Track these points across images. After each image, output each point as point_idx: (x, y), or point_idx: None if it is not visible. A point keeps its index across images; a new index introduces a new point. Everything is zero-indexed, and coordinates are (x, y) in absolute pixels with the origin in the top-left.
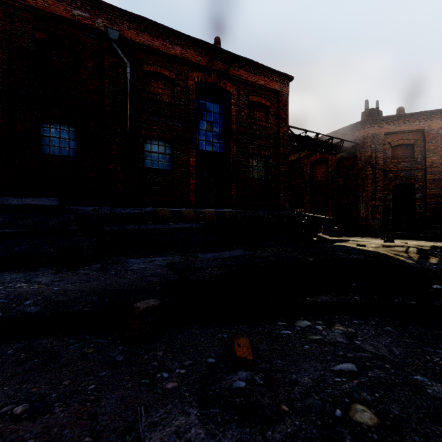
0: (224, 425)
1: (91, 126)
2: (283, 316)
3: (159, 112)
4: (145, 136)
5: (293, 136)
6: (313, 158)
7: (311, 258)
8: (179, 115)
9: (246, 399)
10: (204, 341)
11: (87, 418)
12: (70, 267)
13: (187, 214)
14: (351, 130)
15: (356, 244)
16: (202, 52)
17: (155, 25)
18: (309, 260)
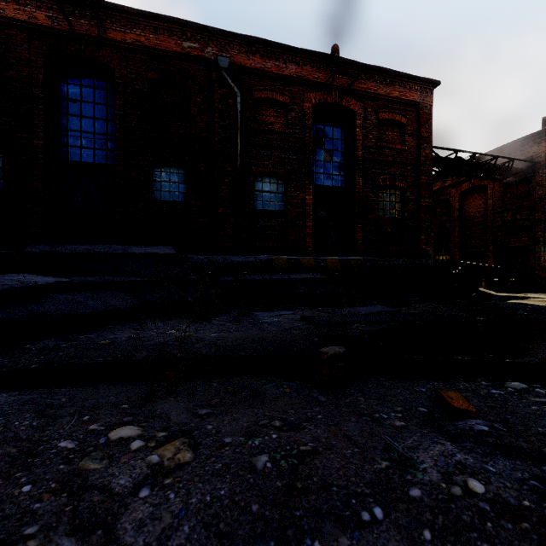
0: (489, 456)
1: (200, 166)
2: (483, 377)
3: (271, 145)
4: (256, 173)
5: (438, 159)
6: (463, 187)
7: (481, 318)
8: (294, 146)
9: (498, 440)
10: (401, 392)
11: (341, 437)
12: (203, 317)
13: (306, 263)
14: (526, 145)
15: (543, 301)
16: (320, 67)
17: (267, 44)
18: (479, 319)
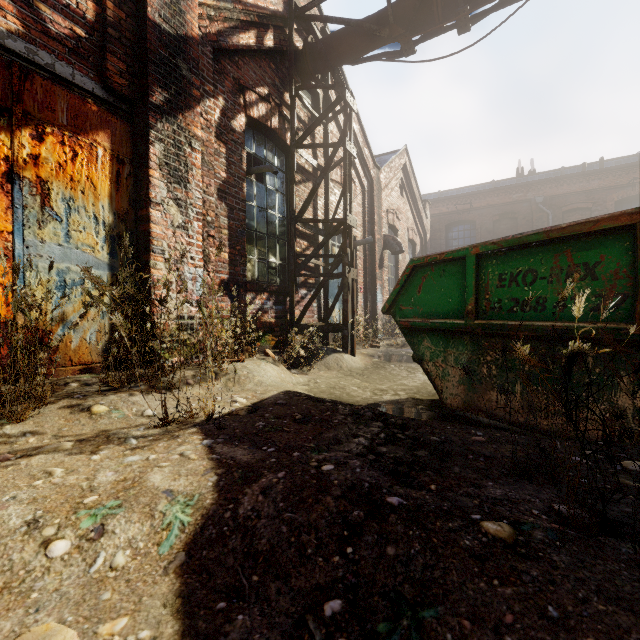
0: None
1: None
2: None
3: None
4: None
5: None
6: None
7: None
8: None
9: None
10: None
11: None
12: None
13: None
14: None
15: None
16: (622, 174)
17: (572, 177)
18: None
